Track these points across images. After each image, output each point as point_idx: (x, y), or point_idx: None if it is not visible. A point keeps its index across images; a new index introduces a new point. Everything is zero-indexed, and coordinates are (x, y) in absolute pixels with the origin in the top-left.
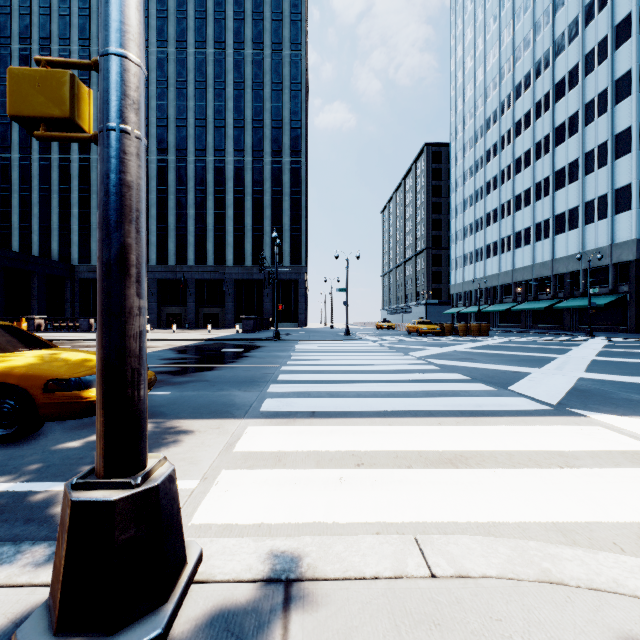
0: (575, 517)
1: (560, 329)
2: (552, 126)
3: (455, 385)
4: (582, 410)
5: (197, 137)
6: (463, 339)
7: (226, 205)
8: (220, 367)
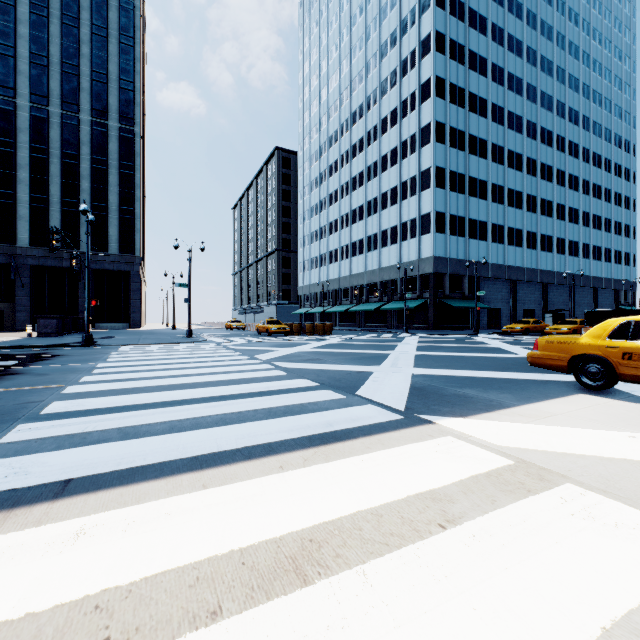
0: None
1: (385, 327)
2: (379, 155)
3: (303, 395)
4: (428, 414)
5: None
6: (310, 338)
7: (17, 164)
8: None
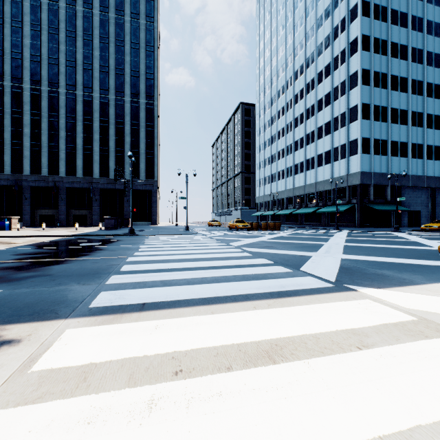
0: (396, 423)
1: (320, 225)
2: (316, 99)
3: (263, 268)
4: (352, 285)
5: (68, 74)
6: (265, 232)
7: (93, 131)
8: (70, 260)
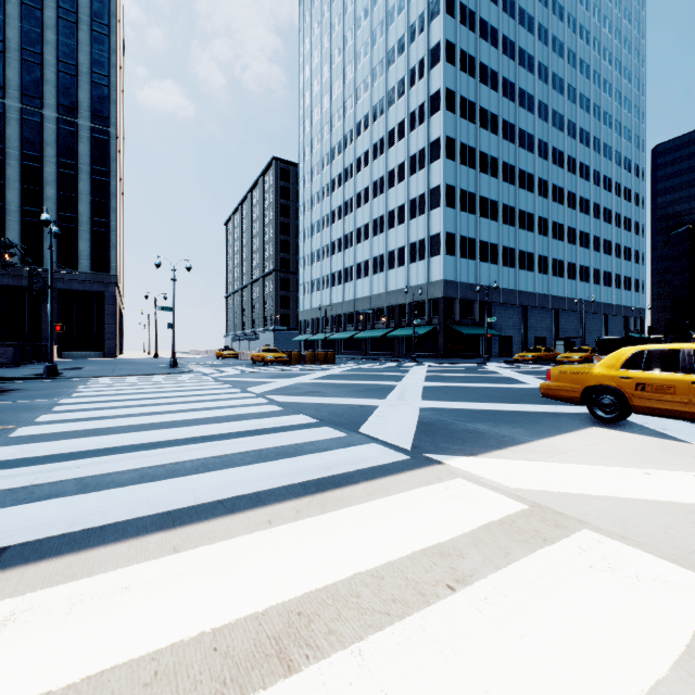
0: None
1: (392, 356)
2: (386, 170)
3: (299, 434)
4: (437, 453)
5: None
6: (311, 368)
7: None
8: None
